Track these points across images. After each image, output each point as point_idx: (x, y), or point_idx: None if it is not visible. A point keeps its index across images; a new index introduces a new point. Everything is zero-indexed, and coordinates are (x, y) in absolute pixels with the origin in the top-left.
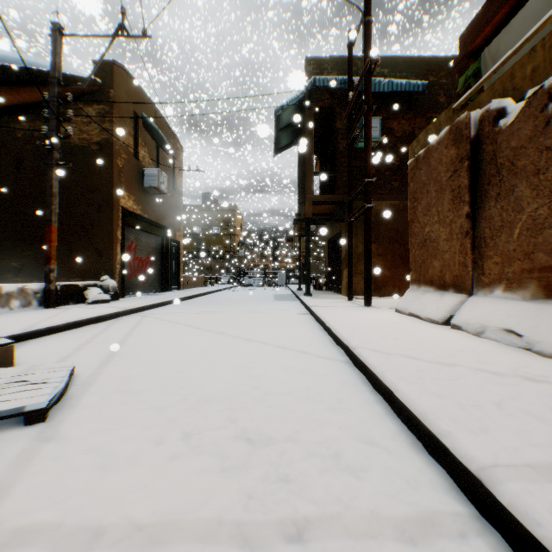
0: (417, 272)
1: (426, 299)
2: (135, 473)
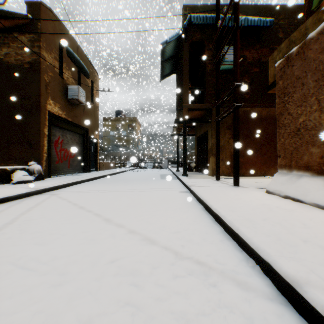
0: (286, 159)
1: (304, 184)
2: None
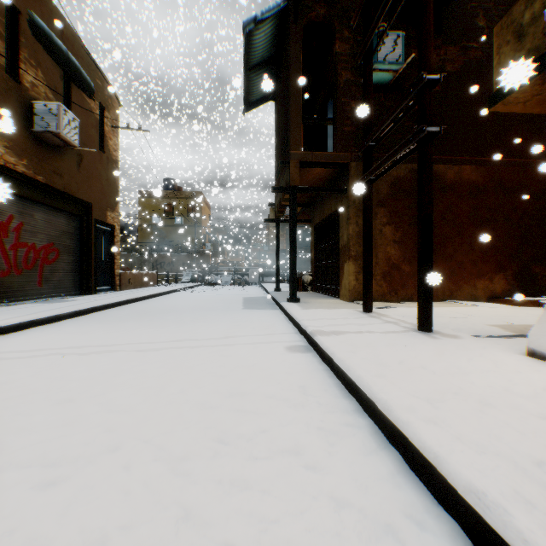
0: None
1: None
2: None
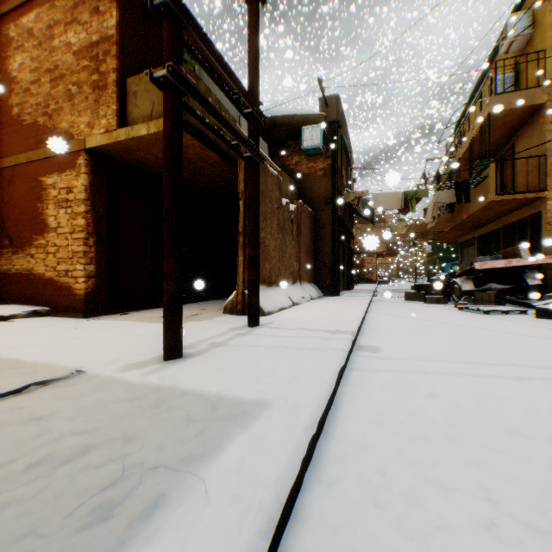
0: None
1: (274, 295)
2: (421, 307)
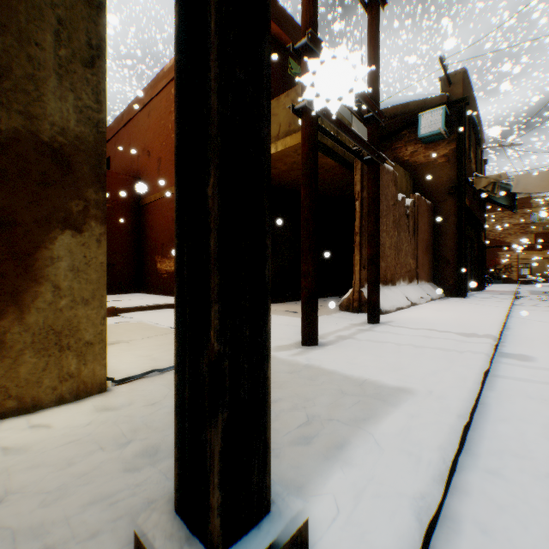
0: None
1: (390, 294)
2: None
